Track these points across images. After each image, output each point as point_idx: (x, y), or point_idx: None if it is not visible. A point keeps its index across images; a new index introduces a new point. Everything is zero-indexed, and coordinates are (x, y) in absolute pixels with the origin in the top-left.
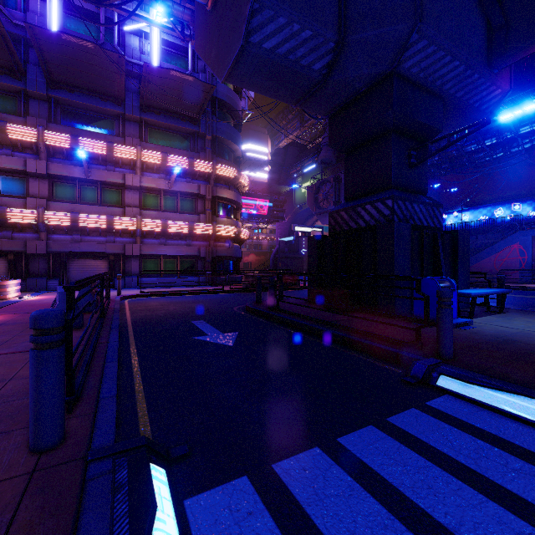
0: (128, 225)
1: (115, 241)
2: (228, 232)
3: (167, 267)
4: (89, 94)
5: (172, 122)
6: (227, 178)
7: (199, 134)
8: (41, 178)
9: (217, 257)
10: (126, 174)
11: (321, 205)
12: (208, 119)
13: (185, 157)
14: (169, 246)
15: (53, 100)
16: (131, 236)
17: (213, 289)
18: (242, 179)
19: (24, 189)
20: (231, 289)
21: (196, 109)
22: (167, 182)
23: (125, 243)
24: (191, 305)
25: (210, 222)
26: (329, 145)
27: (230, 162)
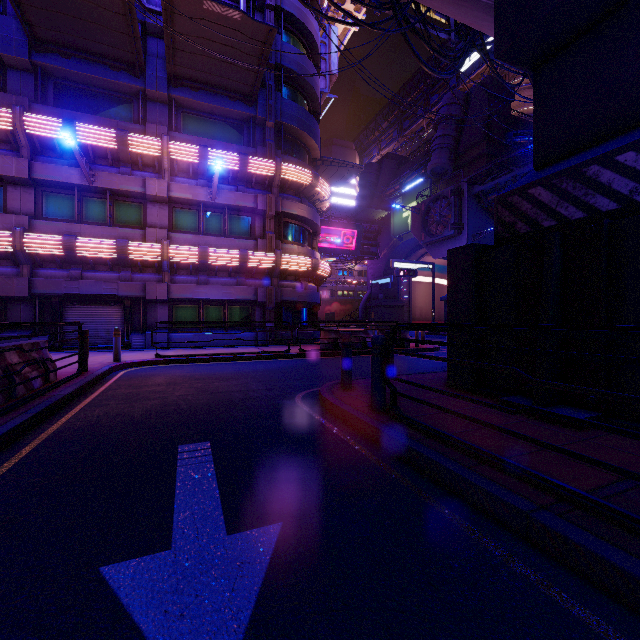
0: (149, 254)
1: (133, 278)
2: (299, 266)
3: (210, 317)
4: (92, 61)
5: (216, 102)
6: (298, 185)
7: (256, 120)
8: (24, 186)
9: (283, 302)
10: (148, 178)
11: (432, 231)
12: (269, 96)
13: (234, 153)
14: (211, 285)
15: (42, 71)
16: (156, 271)
17: (273, 352)
18: (320, 187)
19: (1, 202)
20: (300, 352)
21: (250, 78)
22: (209, 191)
23: (147, 282)
24: (220, 385)
25: (272, 251)
26: (498, 52)
27: (302, 162)
